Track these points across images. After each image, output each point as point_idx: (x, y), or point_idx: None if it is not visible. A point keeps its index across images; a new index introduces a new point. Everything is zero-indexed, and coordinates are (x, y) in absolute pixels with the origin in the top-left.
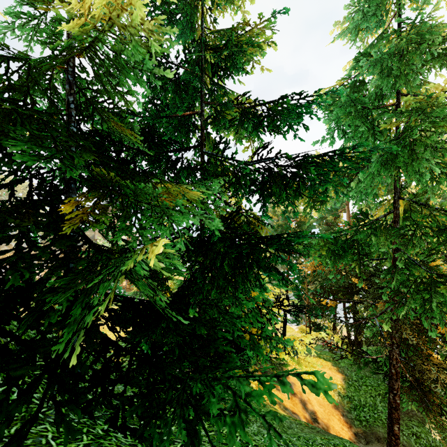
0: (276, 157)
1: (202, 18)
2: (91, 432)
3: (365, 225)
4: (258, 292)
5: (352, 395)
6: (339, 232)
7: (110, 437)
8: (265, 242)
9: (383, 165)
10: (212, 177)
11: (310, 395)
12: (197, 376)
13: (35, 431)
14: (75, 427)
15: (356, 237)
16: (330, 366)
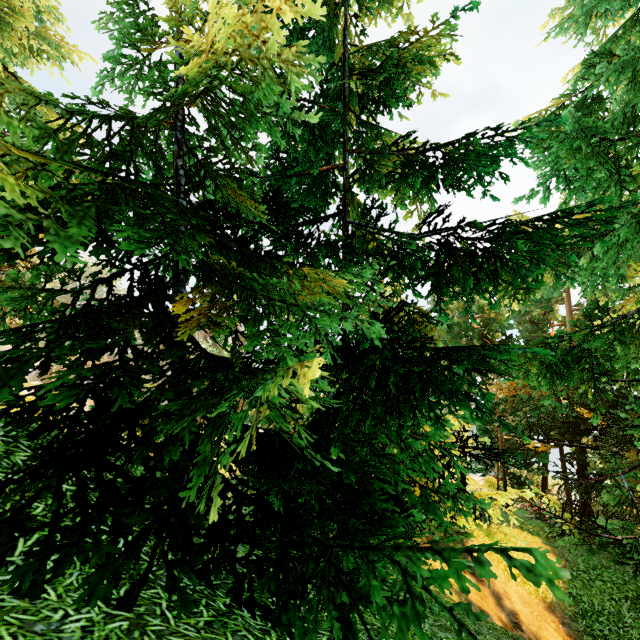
0: (459, 226)
1: (344, 31)
2: (211, 606)
3: (603, 327)
4: (430, 426)
5: (578, 594)
6: (558, 336)
7: (235, 616)
8: (447, 355)
9: (638, 231)
10: (362, 257)
11: (507, 586)
12: (348, 544)
13: (147, 596)
14: (192, 597)
15: (588, 346)
16: (540, 544)
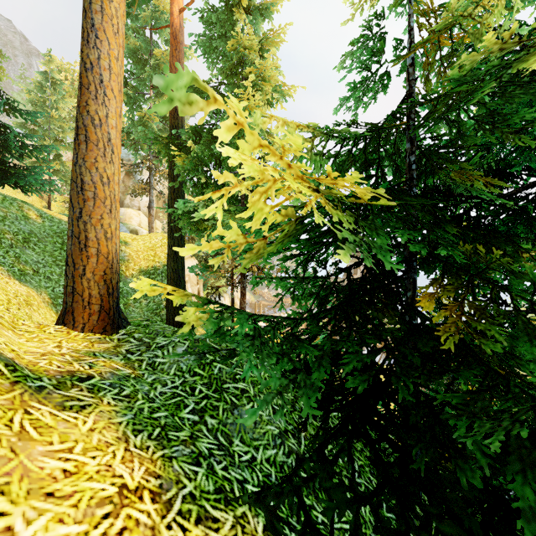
0: None
1: None
2: None
3: None
4: None
5: None
6: None
7: None
8: None
9: None
10: None
11: None
12: None
13: None
14: None
15: None
16: None
